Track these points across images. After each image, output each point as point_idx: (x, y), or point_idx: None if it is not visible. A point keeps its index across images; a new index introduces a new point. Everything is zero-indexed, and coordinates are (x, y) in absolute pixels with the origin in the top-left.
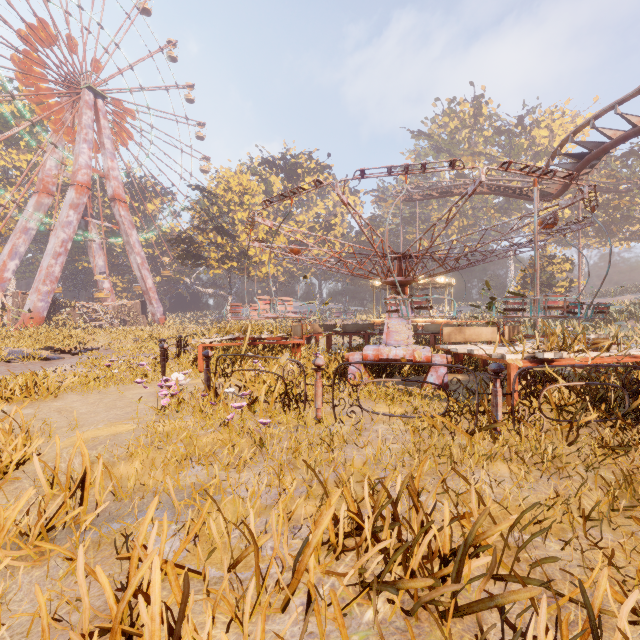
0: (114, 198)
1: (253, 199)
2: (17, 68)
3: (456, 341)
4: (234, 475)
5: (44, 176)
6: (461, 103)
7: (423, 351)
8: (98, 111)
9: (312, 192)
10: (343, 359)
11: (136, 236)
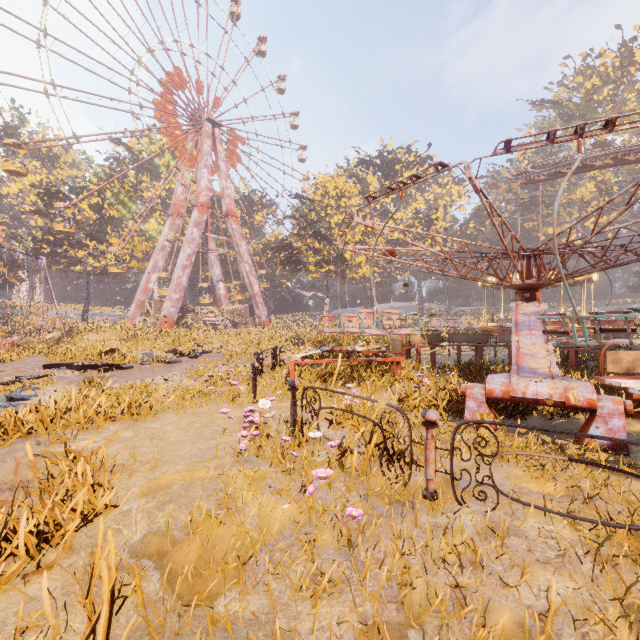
0: (227, 214)
1: (349, 201)
2: (157, 114)
3: (628, 371)
4: (309, 609)
5: (176, 201)
6: (602, 55)
7: (582, 391)
8: (215, 139)
9: (411, 187)
10: (454, 385)
11: (245, 246)
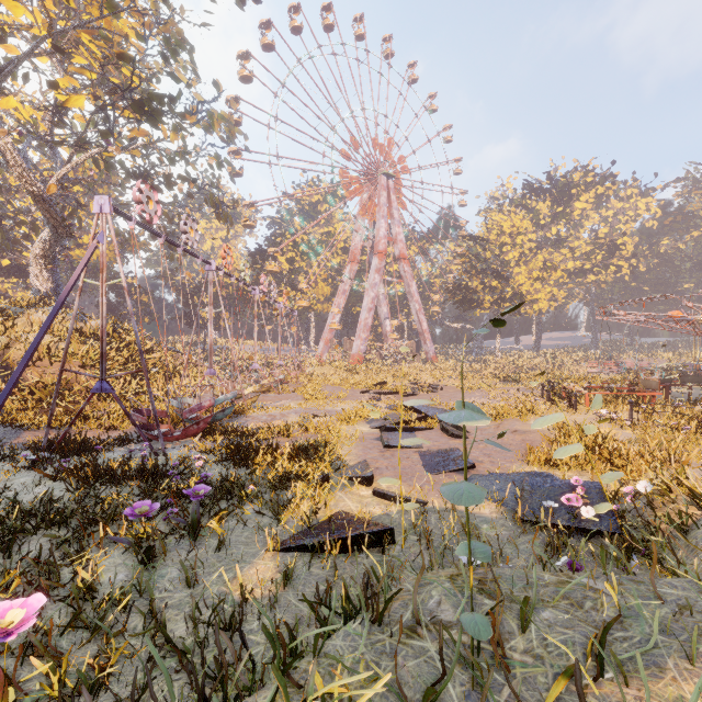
0: (400, 258)
1: (525, 237)
2: (342, 176)
3: None
4: None
5: (354, 249)
6: None
7: None
8: (389, 190)
9: (587, 209)
10: None
11: (415, 286)
